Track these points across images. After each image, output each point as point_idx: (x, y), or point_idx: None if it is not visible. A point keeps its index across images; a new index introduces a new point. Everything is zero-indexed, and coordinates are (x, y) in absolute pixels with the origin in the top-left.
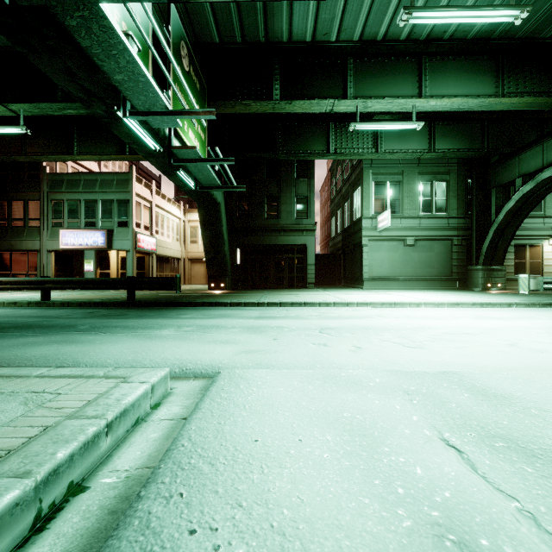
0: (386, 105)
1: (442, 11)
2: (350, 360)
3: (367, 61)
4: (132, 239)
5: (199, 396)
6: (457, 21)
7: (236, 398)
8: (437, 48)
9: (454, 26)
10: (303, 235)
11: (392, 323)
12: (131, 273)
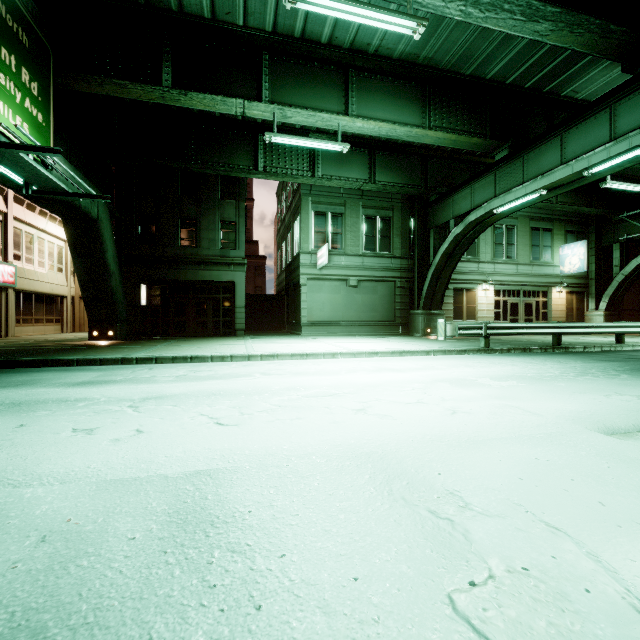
0: (309, 118)
1: (334, 1)
2: (77, 461)
3: (287, 61)
4: None
5: None
6: (353, 18)
7: None
8: (364, 63)
9: (377, 39)
10: (230, 270)
11: (261, 384)
12: None
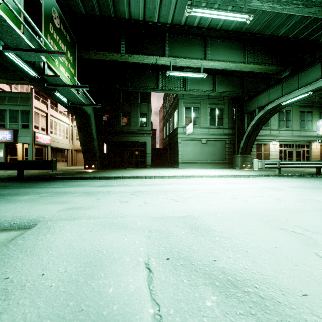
0: (187, 63)
1: (209, 10)
2: (134, 211)
3: (176, 36)
4: (31, 136)
5: (7, 243)
6: (217, 16)
7: (27, 244)
8: (214, 33)
9: (221, 22)
10: (144, 136)
11: (178, 187)
12: (31, 159)
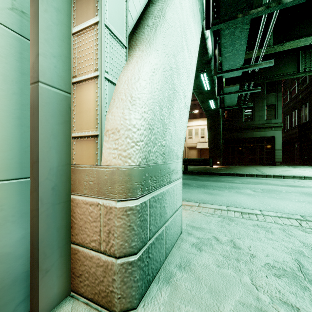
0: None
1: None
2: None
3: None
4: None
5: None
6: None
7: None
8: None
9: None
10: (271, 130)
11: None
12: None
